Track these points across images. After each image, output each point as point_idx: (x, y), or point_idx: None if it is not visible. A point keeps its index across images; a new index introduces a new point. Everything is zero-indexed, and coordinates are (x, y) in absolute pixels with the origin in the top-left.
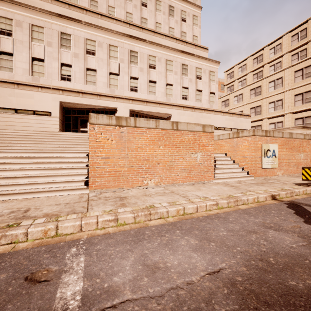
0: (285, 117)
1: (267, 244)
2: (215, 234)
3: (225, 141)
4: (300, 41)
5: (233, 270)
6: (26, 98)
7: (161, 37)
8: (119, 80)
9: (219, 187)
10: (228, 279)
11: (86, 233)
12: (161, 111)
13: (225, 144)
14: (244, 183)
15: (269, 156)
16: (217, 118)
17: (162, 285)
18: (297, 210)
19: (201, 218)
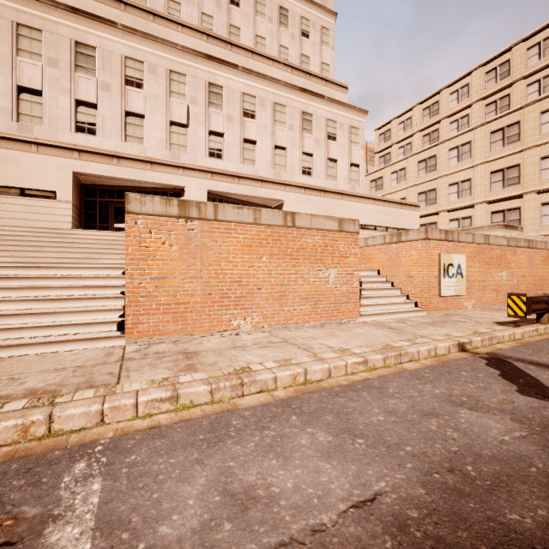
0: (475, 210)
1: (458, 437)
2: (364, 422)
3: (377, 248)
4: (499, 82)
5: (402, 496)
6: (7, 164)
7: (265, 62)
8: (188, 137)
9: (368, 330)
10: (392, 515)
11: (112, 426)
12: (265, 194)
13: (378, 254)
14: (411, 322)
15: (452, 275)
16: (363, 209)
17: (261, 538)
18: (504, 370)
19: (337, 389)
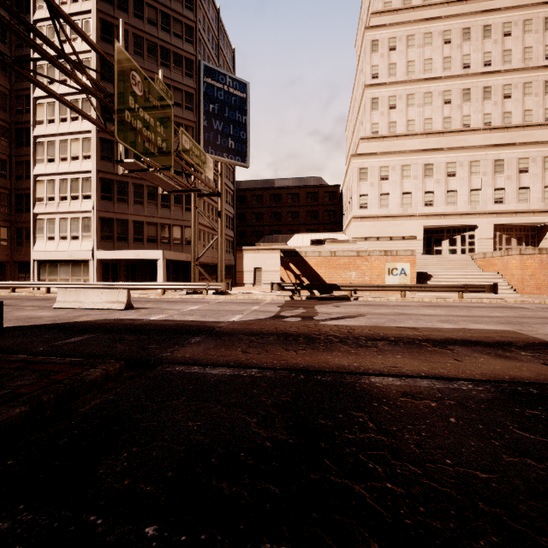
0: None
1: None
2: None
3: None
4: None
5: None
6: (398, 227)
7: (534, 129)
8: (481, 195)
9: None
10: None
11: None
12: (536, 220)
13: None
14: None
15: None
16: None
17: None
18: None
19: None
